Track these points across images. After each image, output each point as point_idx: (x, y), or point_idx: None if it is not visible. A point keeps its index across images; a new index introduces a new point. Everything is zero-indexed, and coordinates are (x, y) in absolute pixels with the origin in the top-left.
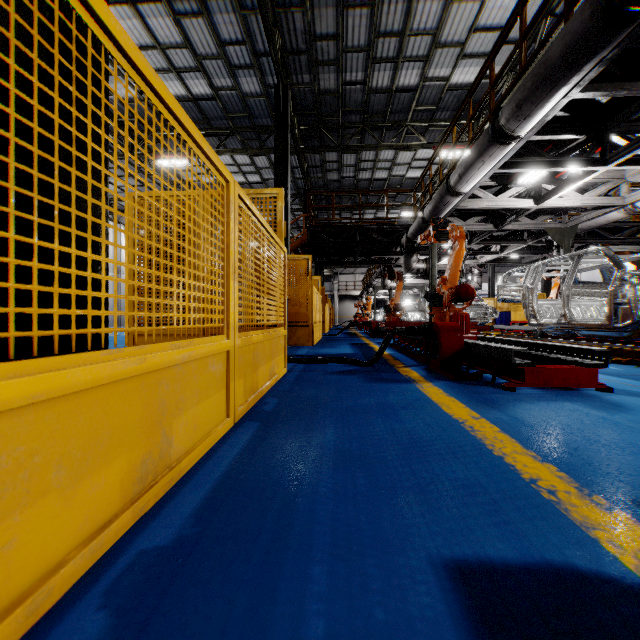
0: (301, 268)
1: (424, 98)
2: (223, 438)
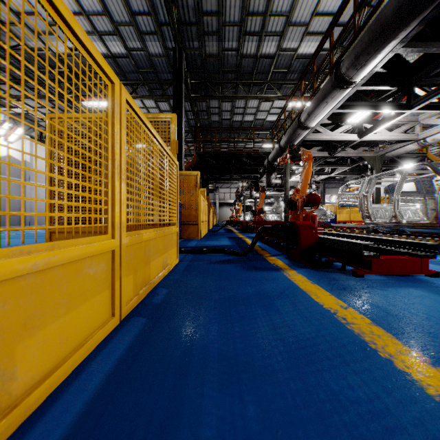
0: (192, 181)
1: (279, 63)
2: (103, 342)
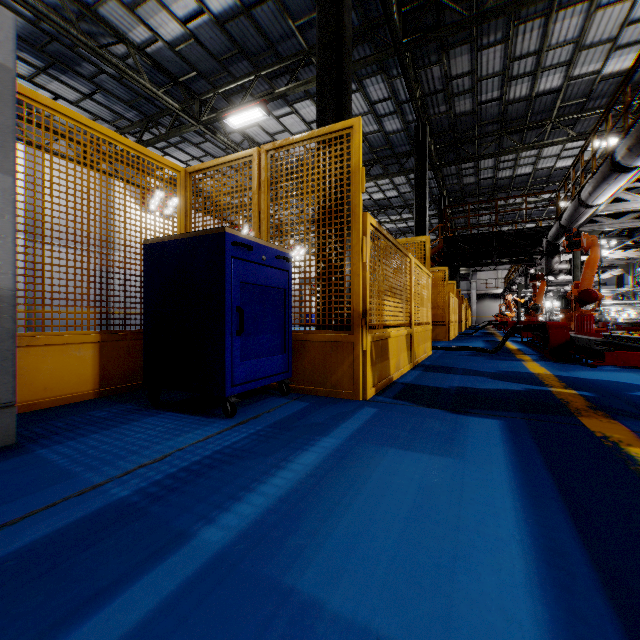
0: (439, 278)
1: (570, 94)
2: (411, 369)
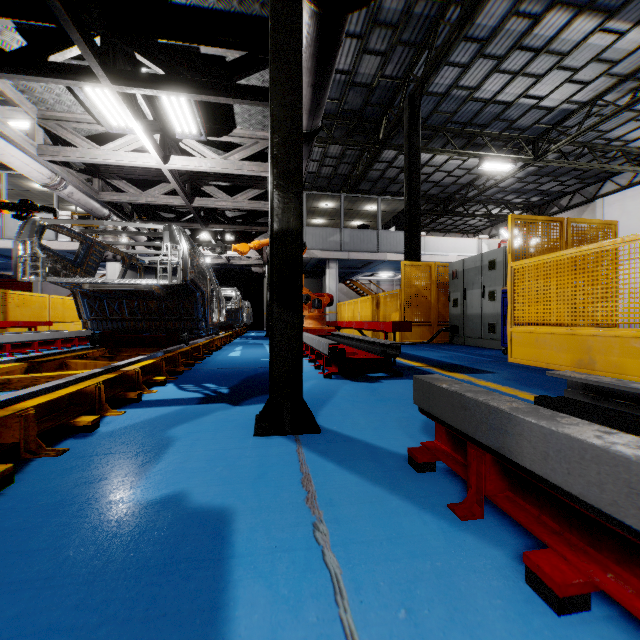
0: None
1: None
2: None
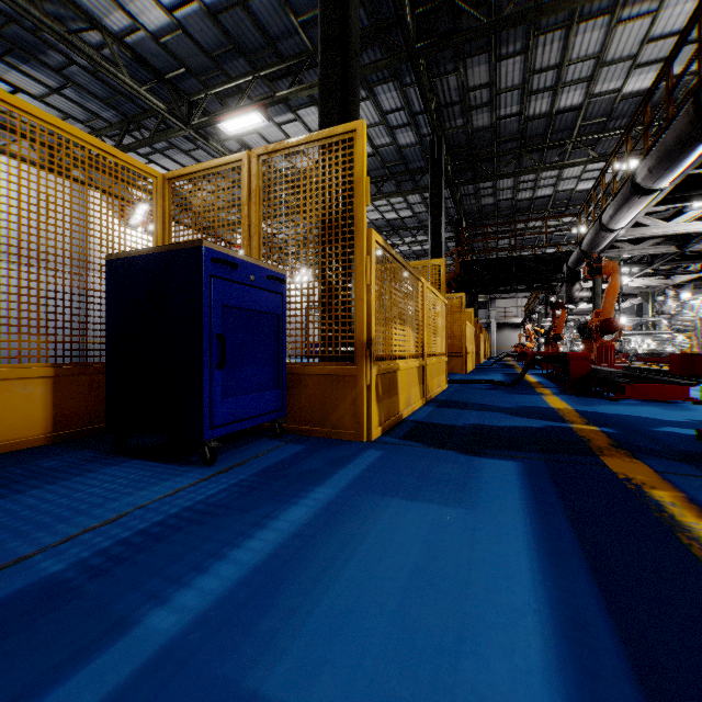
0: (455, 305)
1: (591, 113)
2: (423, 405)
